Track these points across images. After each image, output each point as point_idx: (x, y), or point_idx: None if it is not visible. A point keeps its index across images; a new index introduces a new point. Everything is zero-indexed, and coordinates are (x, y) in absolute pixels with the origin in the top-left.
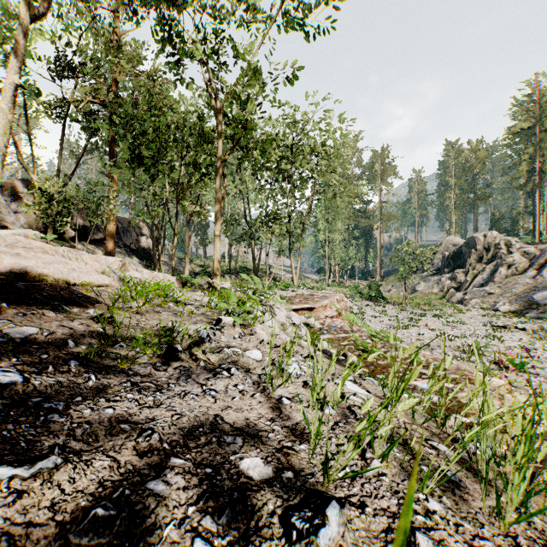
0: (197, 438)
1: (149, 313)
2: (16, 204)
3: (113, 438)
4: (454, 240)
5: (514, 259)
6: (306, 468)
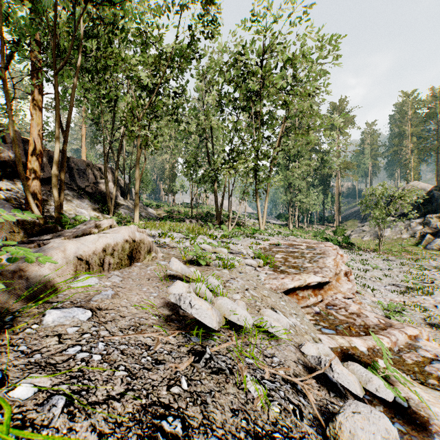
0: None
1: None
2: None
3: None
4: (418, 185)
5: None
6: None
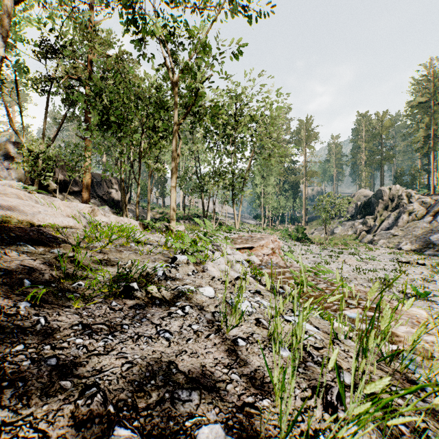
0: (148, 394)
1: (111, 252)
2: (8, 162)
3: (49, 399)
4: (365, 192)
5: (413, 207)
6: (273, 436)
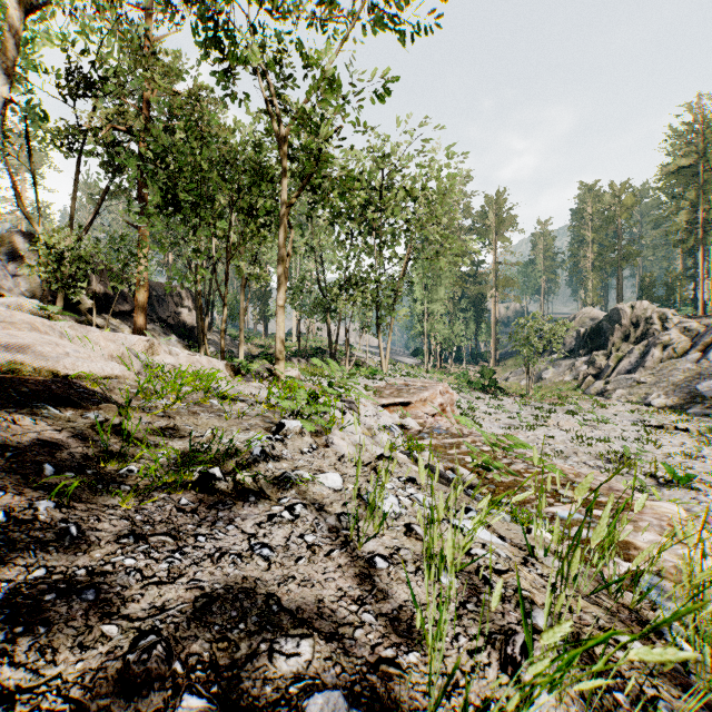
0: (235, 644)
1: (181, 415)
2: (15, 265)
3: (85, 653)
4: (591, 313)
5: (671, 337)
6: (422, 708)
